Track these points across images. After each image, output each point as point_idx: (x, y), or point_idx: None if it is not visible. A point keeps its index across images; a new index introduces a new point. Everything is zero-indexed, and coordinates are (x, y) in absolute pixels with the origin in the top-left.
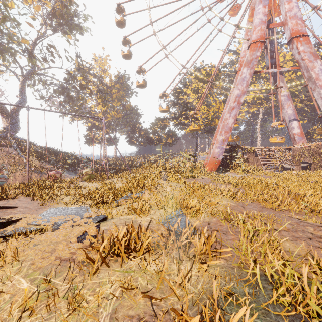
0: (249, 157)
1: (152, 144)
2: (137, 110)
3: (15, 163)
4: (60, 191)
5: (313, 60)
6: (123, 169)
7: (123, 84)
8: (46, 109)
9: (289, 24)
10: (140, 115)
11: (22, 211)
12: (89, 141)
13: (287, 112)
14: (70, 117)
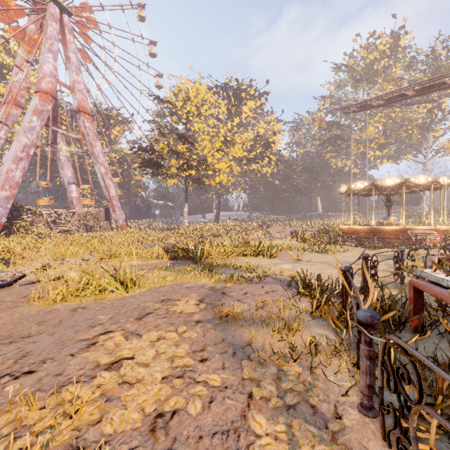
0: (35, 220)
1: None
2: None
3: None
4: None
5: (96, 139)
6: None
7: None
8: None
9: (77, 95)
10: None
11: None
12: None
13: (67, 174)
14: None
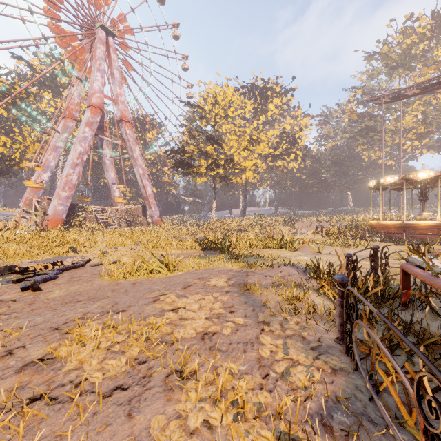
0: (87, 216)
1: None
2: None
3: None
4: None
5: (135, 144)
6: None
7: None
8: None
9: (120, 106)
10: None
11: None
12: None
13: (111, 175)
14: None
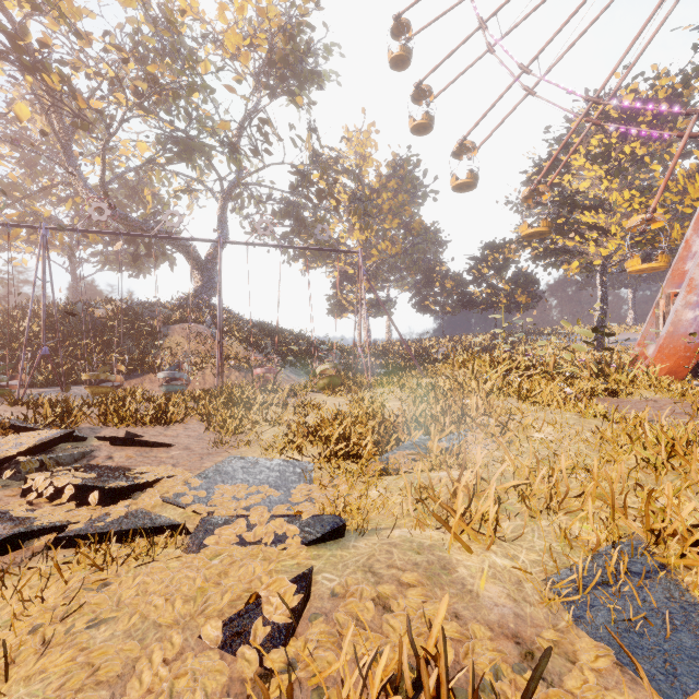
0: None
1: (472, 308)
2: (435, 233)
3: (207, 351)
4: (262, 414)
5: None
6: (403, 368)
7: (405, 179)
8: (249, 243)
9: None
10: (444, 245)
11: (175, 457)
12: (336, 308)
13: None
14: (303, 263)
